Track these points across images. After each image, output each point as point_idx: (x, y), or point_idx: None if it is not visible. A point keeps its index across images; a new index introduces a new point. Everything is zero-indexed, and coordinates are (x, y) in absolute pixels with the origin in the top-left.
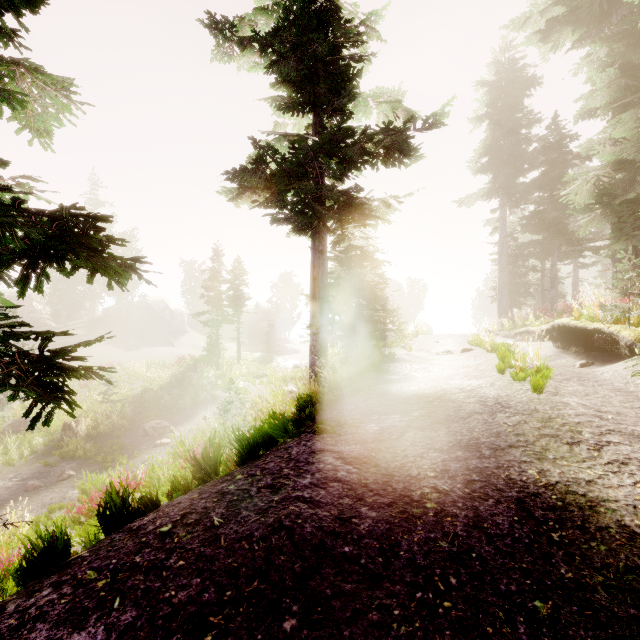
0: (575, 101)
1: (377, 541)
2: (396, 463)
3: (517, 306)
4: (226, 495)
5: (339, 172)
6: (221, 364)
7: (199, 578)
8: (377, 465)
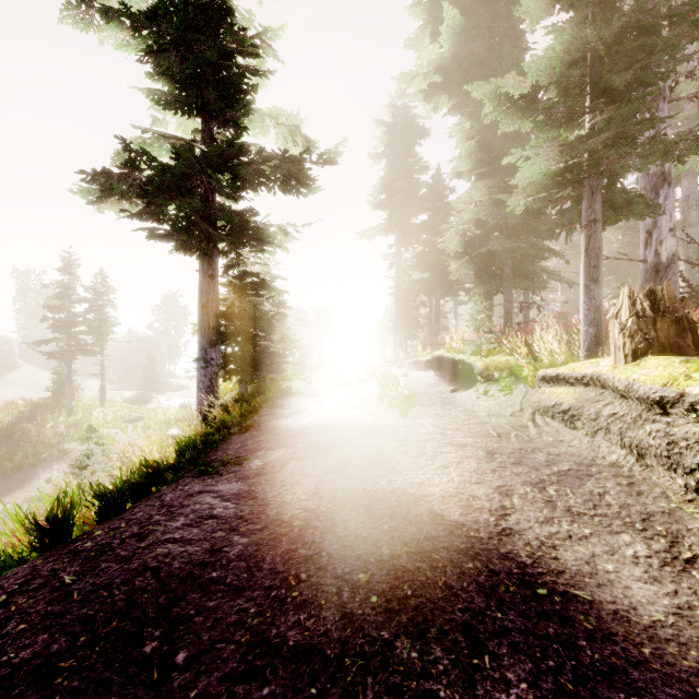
0: (449, 161)
1: (245, 562)
2: (274, 493)
3: (410, 338)
4: (81, 553)
5: (232, 190)
6: (75, 408)
7: (46, 634)
8: (255, 497)
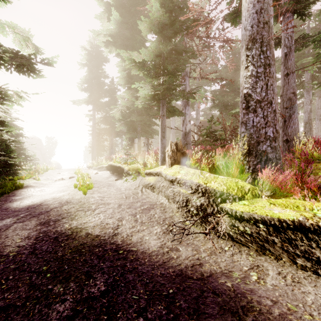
0: (116, 78)
1: None
2: None
3: (100, 155)
4: None
5: None
6: None
7: None
8: None
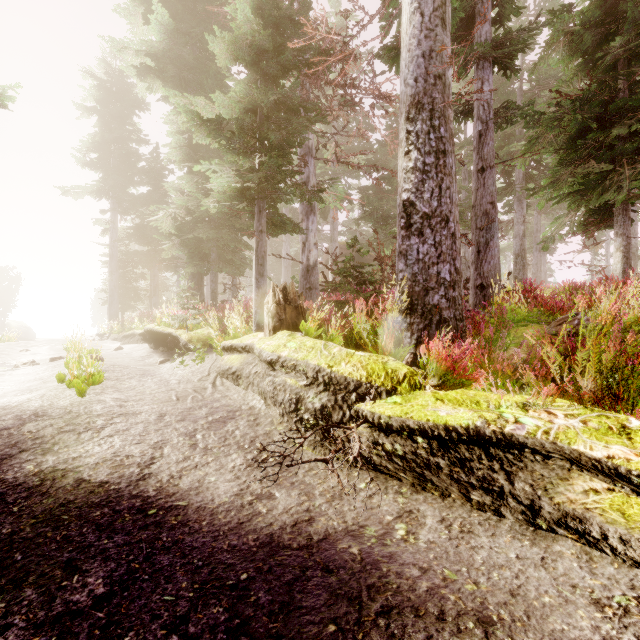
0: (163, 146)
1: None
2: None
3: (128, 309)
4: None
5: None
6: None
7: None
8: None
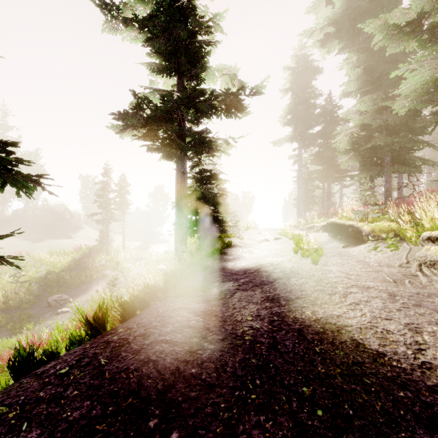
0: (340, 86)
1: (213, 363)
2: (228, 313)
3: (308, 210)
4: (111, 343)
5: (195, 119)
6: (110, 251)
7: (89, 401)
8: (216, 315)
